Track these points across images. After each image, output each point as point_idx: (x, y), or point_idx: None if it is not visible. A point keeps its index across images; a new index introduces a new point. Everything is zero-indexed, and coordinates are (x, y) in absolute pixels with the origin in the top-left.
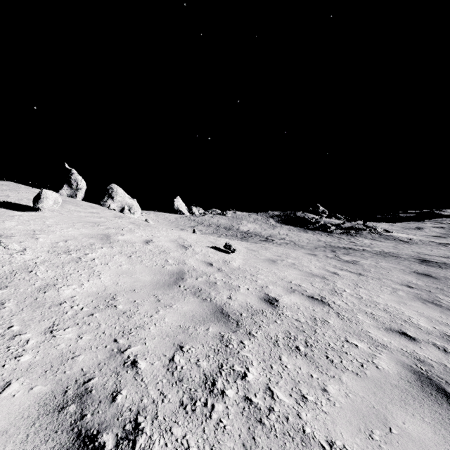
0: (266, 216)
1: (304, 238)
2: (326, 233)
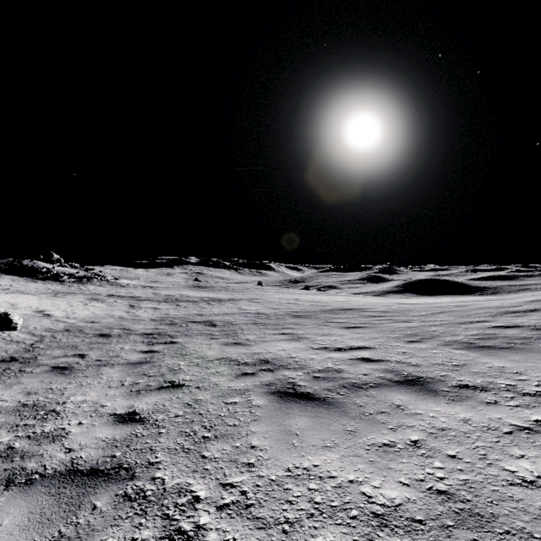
0: None
1: (32, 288)
2: (58, 282)
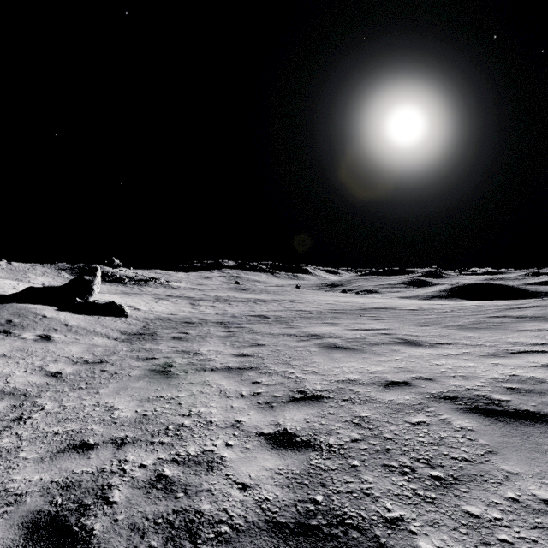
0: (56, 269)
1: (104, 289)
2: (122, 284)
